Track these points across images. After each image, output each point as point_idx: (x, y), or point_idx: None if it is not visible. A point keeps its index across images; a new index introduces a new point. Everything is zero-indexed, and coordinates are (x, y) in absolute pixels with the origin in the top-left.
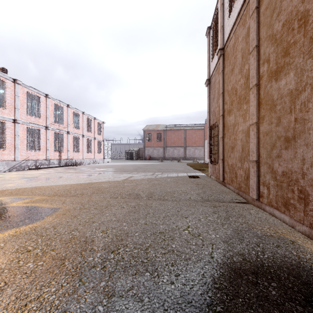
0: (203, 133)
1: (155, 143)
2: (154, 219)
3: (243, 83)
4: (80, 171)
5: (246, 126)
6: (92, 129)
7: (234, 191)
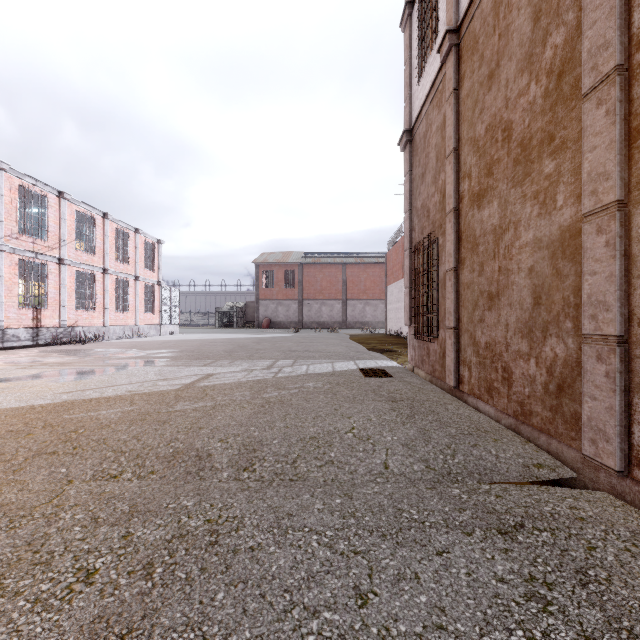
0: (381, 271)
1: (282, 291)
2: None
3: (539, 96)
4: (78, 359)
5: (556, 225)
6: (130, 257)
7: (496, 419)
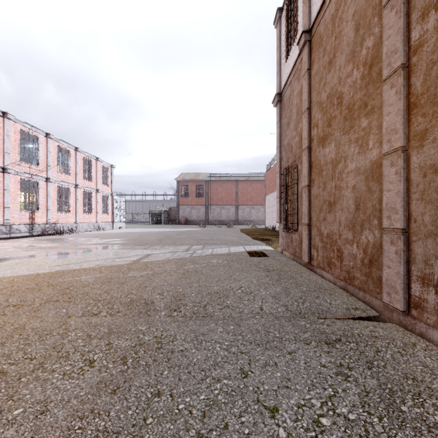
0: (262, 186)
1: (194, 199)
2: (171, 436)
3: (359, 78)
4: (61, 244)
5: (369, 160)
6: (93, 176)
7: (333, 283)
